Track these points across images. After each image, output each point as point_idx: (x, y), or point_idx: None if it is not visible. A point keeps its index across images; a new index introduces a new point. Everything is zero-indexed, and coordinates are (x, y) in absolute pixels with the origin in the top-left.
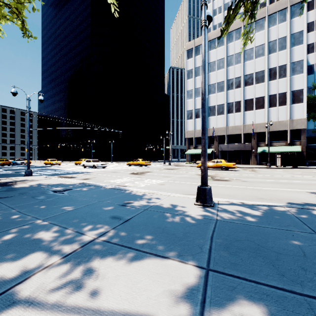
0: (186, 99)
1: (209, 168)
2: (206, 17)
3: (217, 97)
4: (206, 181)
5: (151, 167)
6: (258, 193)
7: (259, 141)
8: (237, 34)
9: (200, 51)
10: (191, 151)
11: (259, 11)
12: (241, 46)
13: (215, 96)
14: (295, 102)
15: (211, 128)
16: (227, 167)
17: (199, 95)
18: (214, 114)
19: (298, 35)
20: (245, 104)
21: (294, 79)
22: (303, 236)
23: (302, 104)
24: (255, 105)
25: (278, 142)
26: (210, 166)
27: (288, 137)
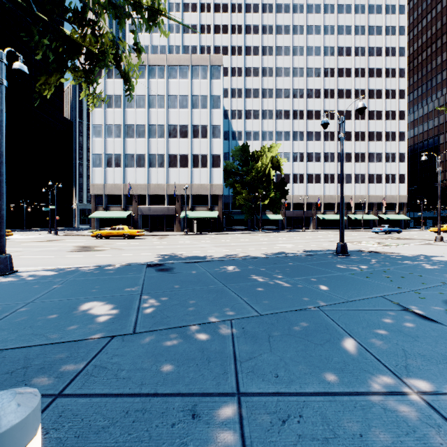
0: (92, 136)
1: (108, 237)
2: (18, 70)
3: (137, 143)
4: (3, 249)
5: (10, 239)
6: (107, 259)
7: (184, 205)
8: (161, 72)
9: (113, 74)
10: (99, 214)
11: (184, 56)
12: (165, 88)
13: (133, 142)
14: (214, 166)
15: (129, 183)
16: (131, 235)
17: (112, 135)
18: (132, 166)
19: (217, 99)
20: (169, 160)
21: (214, 143)
22: (52, 282)
23: (220, 169)
24: (179, 162)
25: (201, 207)
26: (110, 235)
27: (209, 201)
